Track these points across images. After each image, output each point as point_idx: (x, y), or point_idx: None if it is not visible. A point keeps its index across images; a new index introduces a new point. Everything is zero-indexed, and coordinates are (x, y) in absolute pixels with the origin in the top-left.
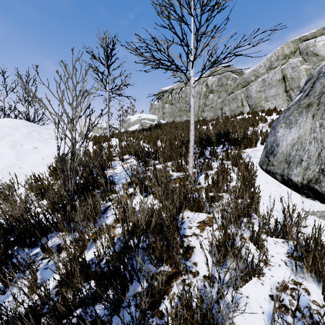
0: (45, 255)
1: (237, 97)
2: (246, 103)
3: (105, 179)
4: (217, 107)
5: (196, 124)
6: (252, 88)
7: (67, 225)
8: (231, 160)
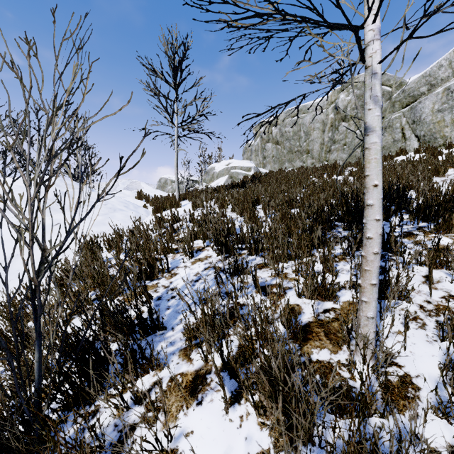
0: None
1: (393, 124)
2: (410, 134)
3: (139, 320)
4: (353, 143)
5: (322, 174)
6: (424, 106)
7: None
8: None
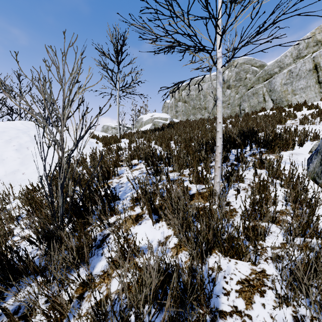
0: (8, 321)
1: (258, 91)
2: (268, 98)
3: (106, 194)
4: (234, 103)
5: (213, 122)
6: (276, 81)
7: (42, 274)
8: (269, 169)
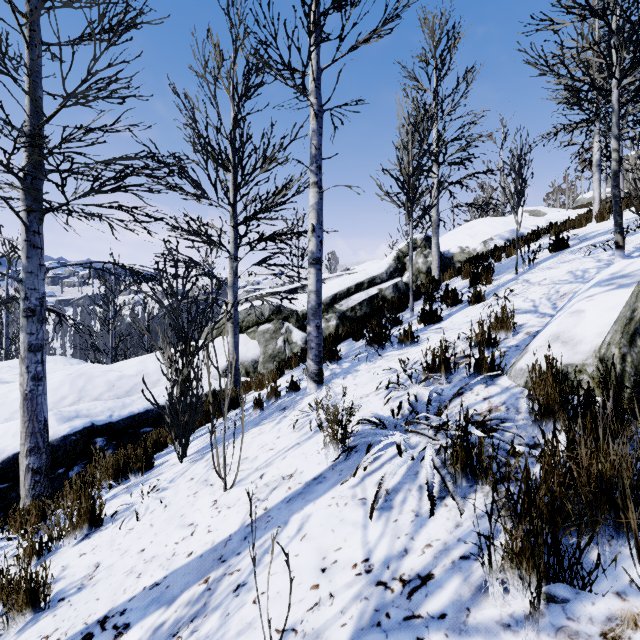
0: None
1: None
2: None
3: None
4: None
5: None
6: None
7: None
8: None
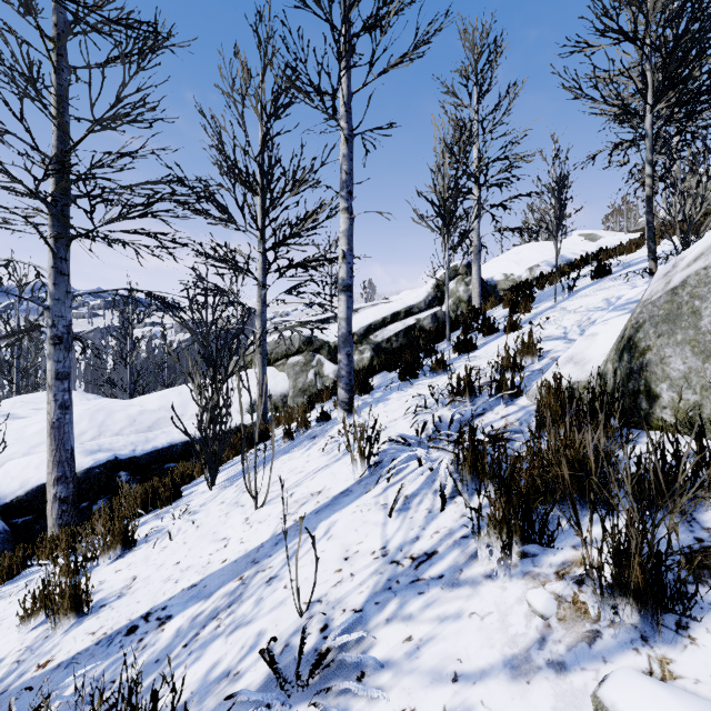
0: None
1: None
2: None
3: None
4: None
5: None
6: None
7: None
8: None
